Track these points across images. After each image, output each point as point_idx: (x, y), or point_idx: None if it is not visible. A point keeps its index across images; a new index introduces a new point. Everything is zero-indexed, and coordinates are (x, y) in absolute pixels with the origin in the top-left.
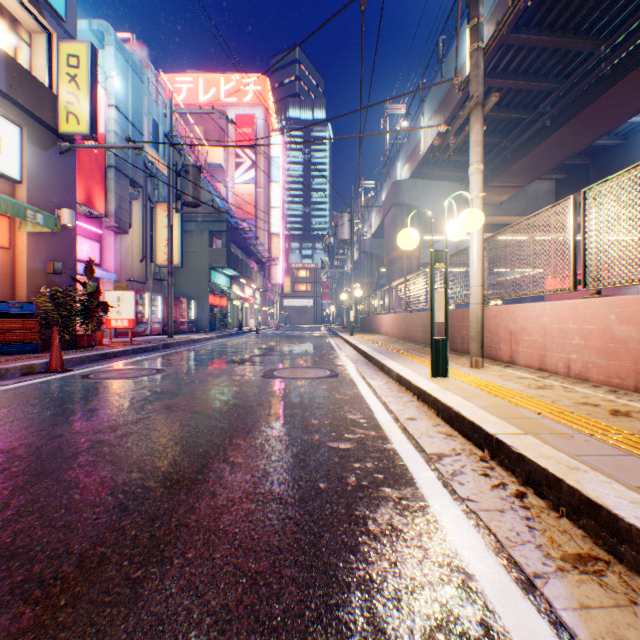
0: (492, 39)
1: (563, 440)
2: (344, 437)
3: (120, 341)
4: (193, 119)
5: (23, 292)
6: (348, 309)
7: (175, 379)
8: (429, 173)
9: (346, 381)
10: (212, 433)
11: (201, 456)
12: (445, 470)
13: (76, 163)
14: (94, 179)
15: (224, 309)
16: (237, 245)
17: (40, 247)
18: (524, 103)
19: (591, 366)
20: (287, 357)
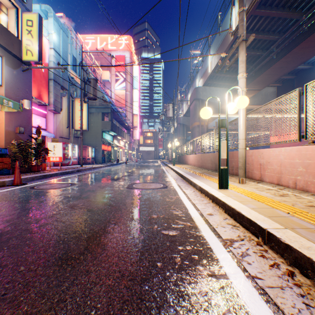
0: (251, 5)
1: (312, 234)
2: (172, 227)
3: (55, 168)
4: (94, 57)
5: (2, 143)
6: (171, 152)
7: (79, 189)
8: (212, 83)
9: (172, 190)
10: (94, 224)
11: (85, 241)
12: (236, 252)
13: (31, 76)
14: (42, 85)
15: (109, 152)
16: (116, 120)
17: (12, 119)
18: (262, 46)
19: (310, 183)
20: (140, 177)
